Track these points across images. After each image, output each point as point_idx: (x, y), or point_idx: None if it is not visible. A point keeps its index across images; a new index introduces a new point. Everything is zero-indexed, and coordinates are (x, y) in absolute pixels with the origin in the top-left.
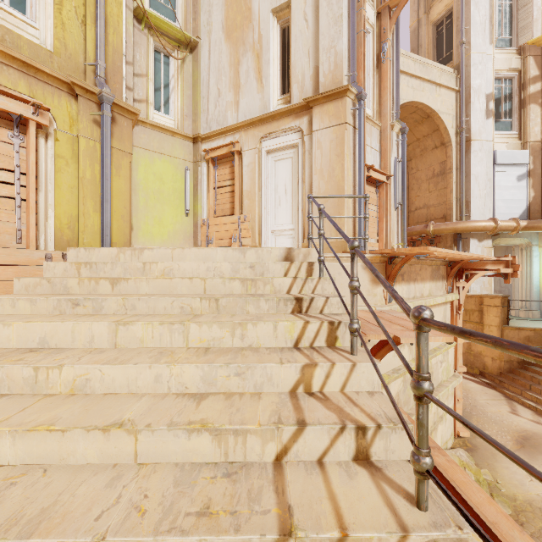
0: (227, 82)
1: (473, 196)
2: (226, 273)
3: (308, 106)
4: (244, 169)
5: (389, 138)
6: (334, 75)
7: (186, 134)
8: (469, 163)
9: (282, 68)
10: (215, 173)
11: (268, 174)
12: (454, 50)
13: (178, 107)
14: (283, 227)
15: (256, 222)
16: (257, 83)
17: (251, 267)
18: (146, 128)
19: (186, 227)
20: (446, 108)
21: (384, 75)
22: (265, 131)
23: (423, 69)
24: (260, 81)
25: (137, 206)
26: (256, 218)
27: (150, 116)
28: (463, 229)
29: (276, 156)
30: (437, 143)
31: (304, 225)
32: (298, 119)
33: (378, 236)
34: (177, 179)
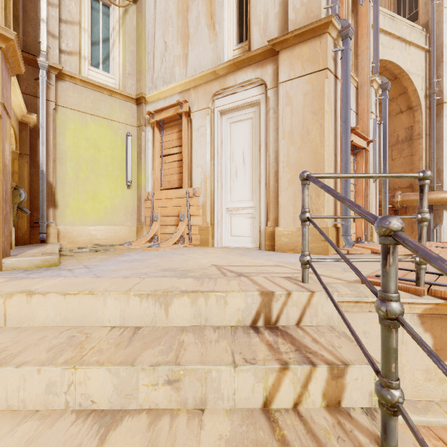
0: (174, 33)
1: (446, 164)
2: (100, 401)
3: (273, 51)
4: (193, 134)
5: (368, 95)
6: (308, 8)
7: (127, 93)
8: (441, 128)
9: (239, 12)
10: (161, 138)
11: (222, 140)
12: (421, 8)
13: (119, 63)
14: (240, 204)
15: (207, 197)
16: (209, 30)
17: (169, 381)
18: (75, 84)
19: (128, 201)
20: (416, 69)
21: (361, 20)
22: (218, 87)
23: (392, 25)
24: (212, 28)
25: (64, 178)
26: (207, 192)
27: (84, 72)
28: (437, 200)
29: (232, 117)
30: (403, 107)
31: (267, 203)
32: (260, 69)
33: (355, 214)
34: (116, 146)
